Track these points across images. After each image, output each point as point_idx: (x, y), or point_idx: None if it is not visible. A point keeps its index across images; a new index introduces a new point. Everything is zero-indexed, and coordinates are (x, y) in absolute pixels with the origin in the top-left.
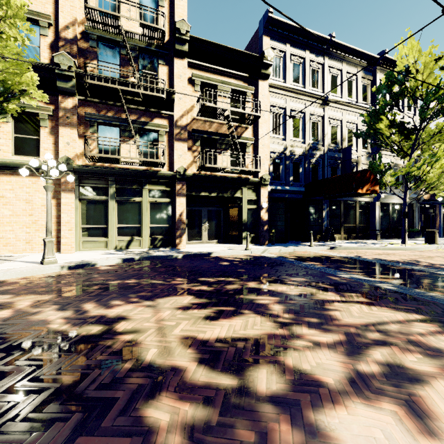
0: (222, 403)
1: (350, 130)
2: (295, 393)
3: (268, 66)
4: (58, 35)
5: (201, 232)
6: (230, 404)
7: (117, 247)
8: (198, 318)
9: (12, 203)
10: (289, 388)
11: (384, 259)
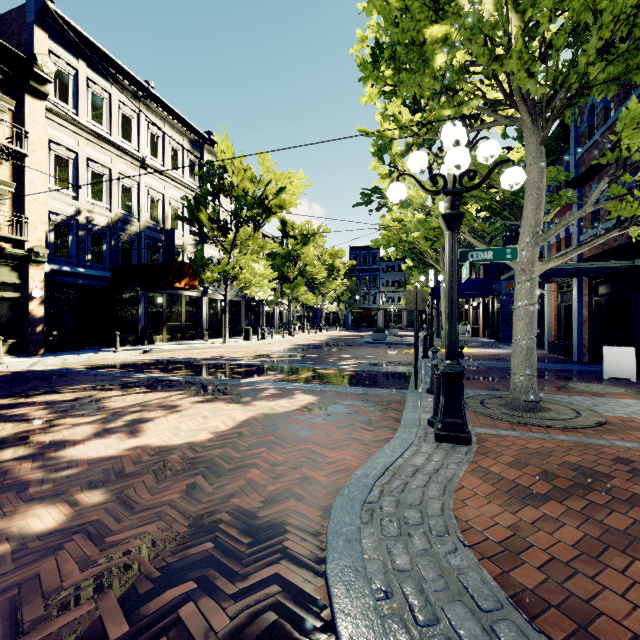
0: None
1: (175, 208)
2: (42, 450)
3: (44, 81)
4: None
5: None
6: None
7: None
8: None
9: None
10: (37, 450)
11: (196, 357)
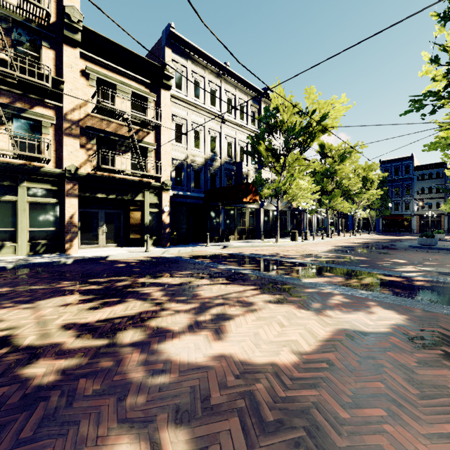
0: (93, 354)
1: (242, 147)
2: (150, 338)
3: (169, 78)
4: None
5: (98, 236)
6: (99, 353)
7: None
8: (82, 309)
9: None
10: (147, 337)
11: (258, 253)
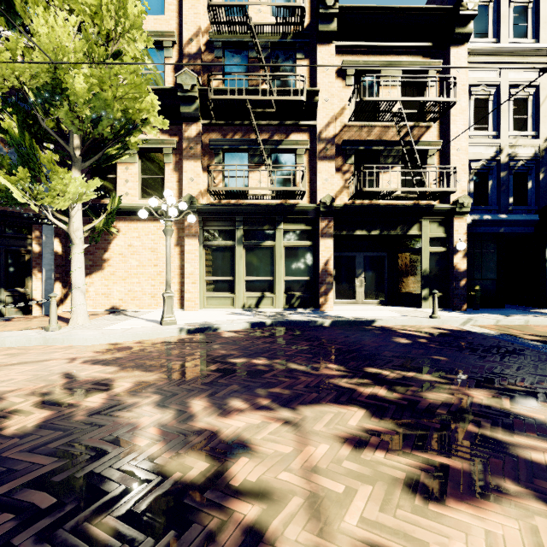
0: None
1: None
2: None
3: (467, 21)
4: (182, 53)
5: (354, 288)
6: None
7: (245, 305)
8: (390, 480)
9: (139, 252)
10: None
11: None
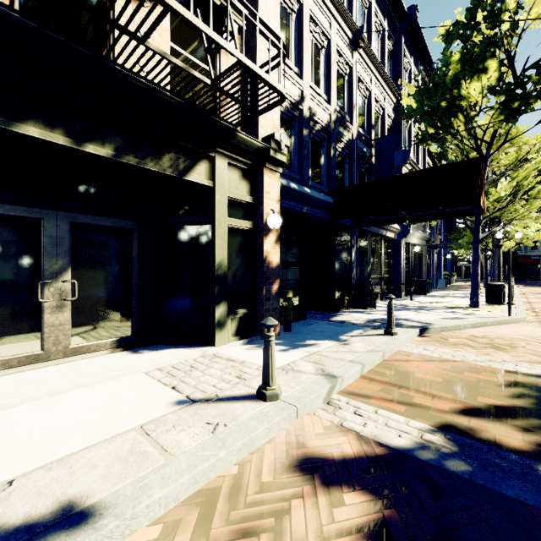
0: None
1: (376, 115)
2: None
3: None
4: None
5: (38, 315)
6: None
7: None
8: None
9: None
10: None
11: None
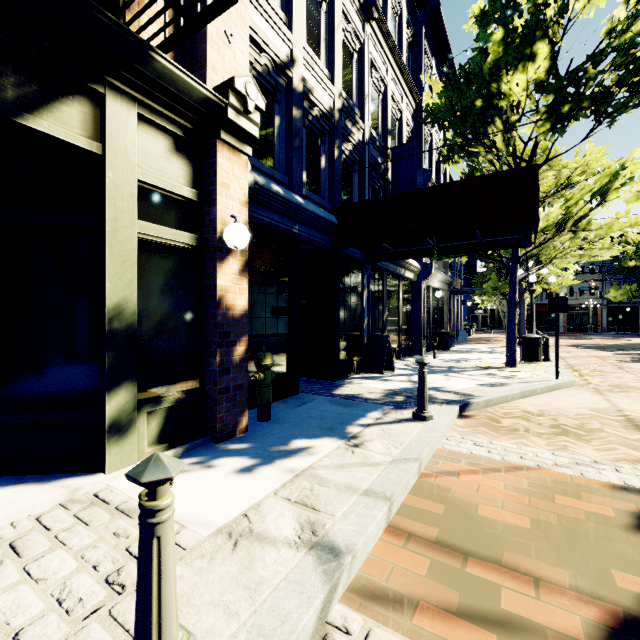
0: None
1: (393, 119)
2: None
3: None
4: None
5: None
6: None
7: None
8: None
9: None
10: None
11: None
